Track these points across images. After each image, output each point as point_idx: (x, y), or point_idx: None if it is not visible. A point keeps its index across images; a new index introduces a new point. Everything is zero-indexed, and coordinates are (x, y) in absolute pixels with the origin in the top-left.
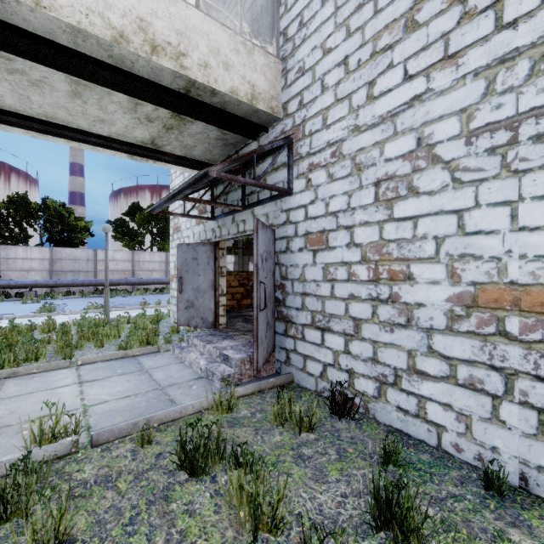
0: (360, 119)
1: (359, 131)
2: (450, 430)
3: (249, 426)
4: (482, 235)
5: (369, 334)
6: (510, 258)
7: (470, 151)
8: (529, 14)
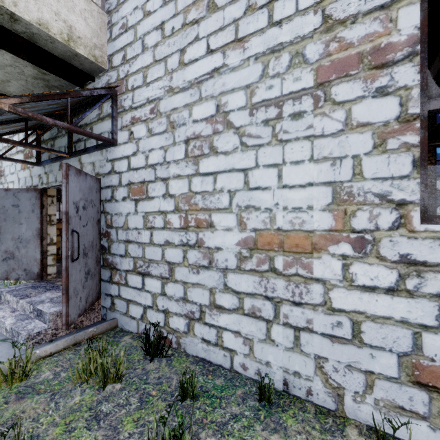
0: (174, 81)
1: (173, 92)
2: (239, 353)
3: (45, 392)
4: (260, 190)
5: (181, 276)
6: (277, 210)
7: (252, 121)
8: (289, 17)
